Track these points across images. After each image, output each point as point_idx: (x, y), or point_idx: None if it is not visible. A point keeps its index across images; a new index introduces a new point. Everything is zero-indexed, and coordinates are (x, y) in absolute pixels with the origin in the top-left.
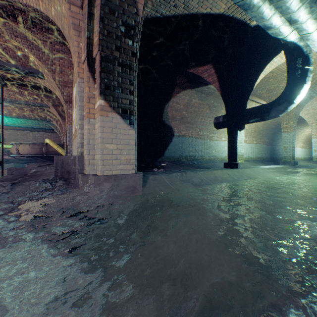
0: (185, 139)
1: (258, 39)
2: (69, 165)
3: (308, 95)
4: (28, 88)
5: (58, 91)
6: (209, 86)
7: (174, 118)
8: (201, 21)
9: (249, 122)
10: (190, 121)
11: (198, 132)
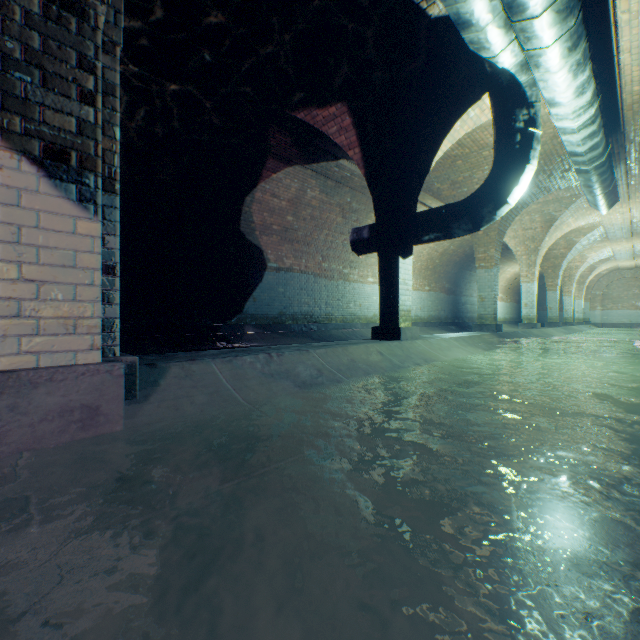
0: (294, 278)
1: (443, 55)
2: None
3: (521, 199)
4: None
5: None
6: (342, 162)
7: (267, 228)
8: None
9: (422, 240)
10: (304, 237)
11: (320, 264)
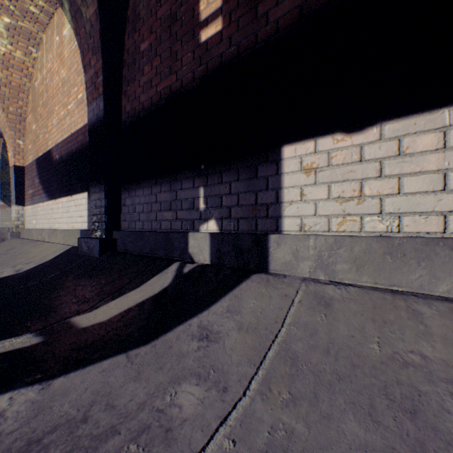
0: None
1: None
2: None
3: None
4: None
5: None
6: None
7: None
8: None
9: None
10: None
11: None
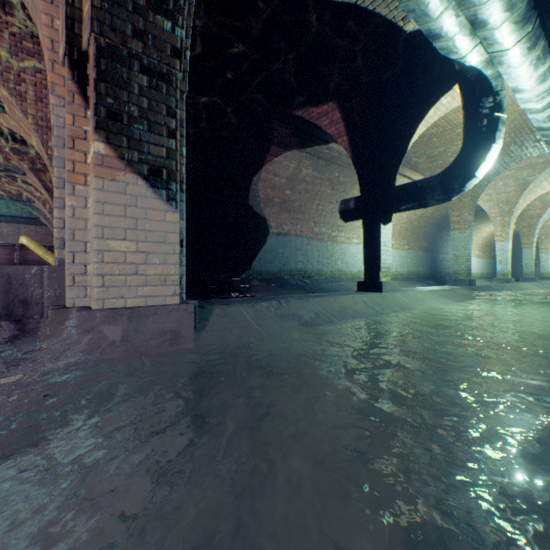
0: (291, 241)
1: (417, 59)
2: (27, 286)
3: (493, 168)
4: None
5: (36, 139)
6: (332, 145)
7: (269, 201)
8: (317, 14)
9: (400, 209)
10: (299, 207)
11: (312, 229)
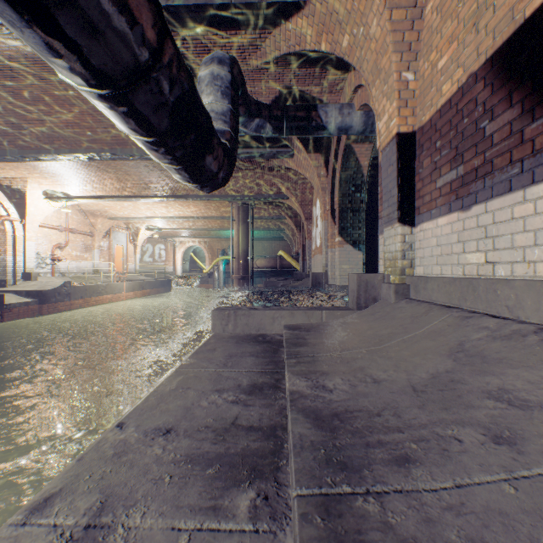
0: None
1: None
2: (319, 278)
3: None
4: (270, 205)
5: (299, 210)
6: None
7: None
8: None
9: None
10: None
11: None
